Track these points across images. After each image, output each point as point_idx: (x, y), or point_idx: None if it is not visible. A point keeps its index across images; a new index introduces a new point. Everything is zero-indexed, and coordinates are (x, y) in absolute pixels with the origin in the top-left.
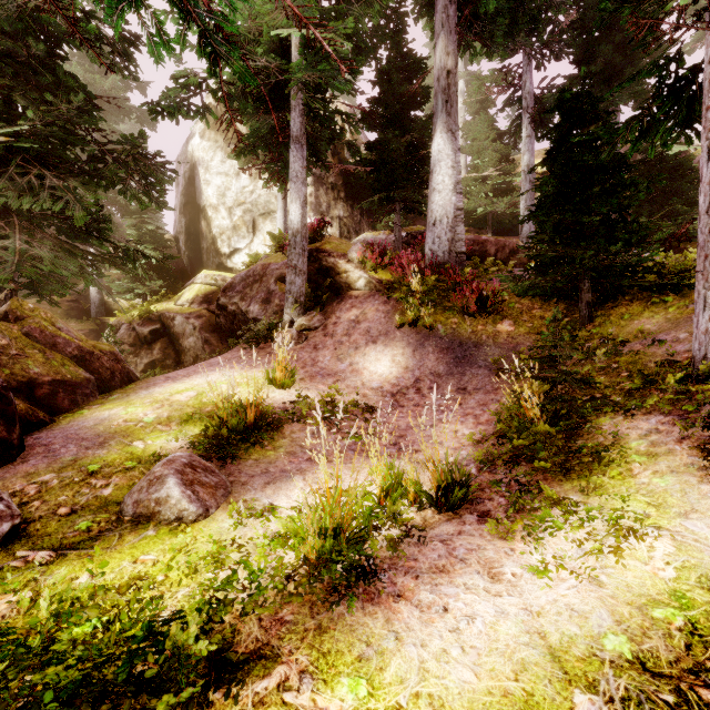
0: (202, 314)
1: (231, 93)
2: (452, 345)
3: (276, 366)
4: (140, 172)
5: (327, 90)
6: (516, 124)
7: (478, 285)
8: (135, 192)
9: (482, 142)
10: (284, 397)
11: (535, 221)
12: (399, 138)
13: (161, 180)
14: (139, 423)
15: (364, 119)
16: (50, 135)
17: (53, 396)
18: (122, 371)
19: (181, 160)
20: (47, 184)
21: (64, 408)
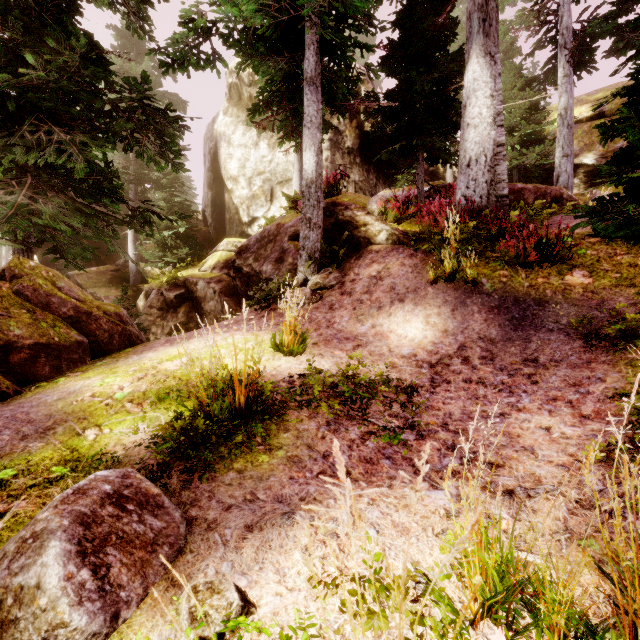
0: (222, 279)
1: (242, 38)
2: (504, 303)
3: (283, 329)
4: (154, 131)
5: (344, 30)
6: (547, 69)
7: (535, 228)
8: (151, 154)
9: (507, 92)
10: (292, 368)
11: (629, 132)
12: (424, 76)
13: (172, 136)
14: (107, 400)
15: (384, 62)
16: (59, 90)
17: (32, 362)
18: (122, 333)
19: (207, 138)
20: (54, 139)
21: (43, 376)
